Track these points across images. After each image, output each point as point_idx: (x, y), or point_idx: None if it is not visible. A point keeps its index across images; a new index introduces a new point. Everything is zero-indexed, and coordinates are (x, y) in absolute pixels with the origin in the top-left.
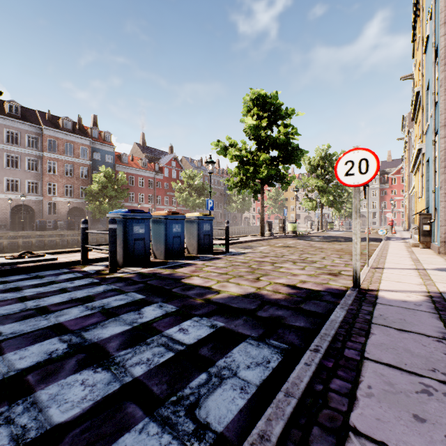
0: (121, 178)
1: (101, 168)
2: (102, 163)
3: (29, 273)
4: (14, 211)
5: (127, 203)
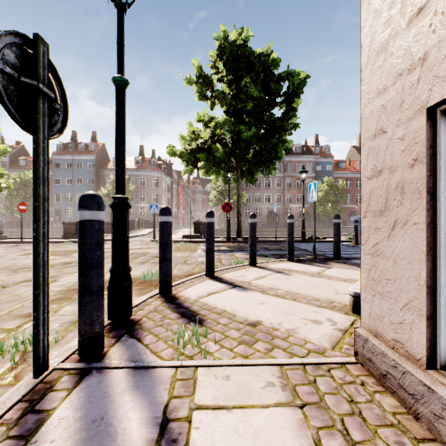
0: (340, 184)
1: (324, 179)
2: (323, 173)
3: (319, 243)
4: (267, 215)
5: (344, 205)
